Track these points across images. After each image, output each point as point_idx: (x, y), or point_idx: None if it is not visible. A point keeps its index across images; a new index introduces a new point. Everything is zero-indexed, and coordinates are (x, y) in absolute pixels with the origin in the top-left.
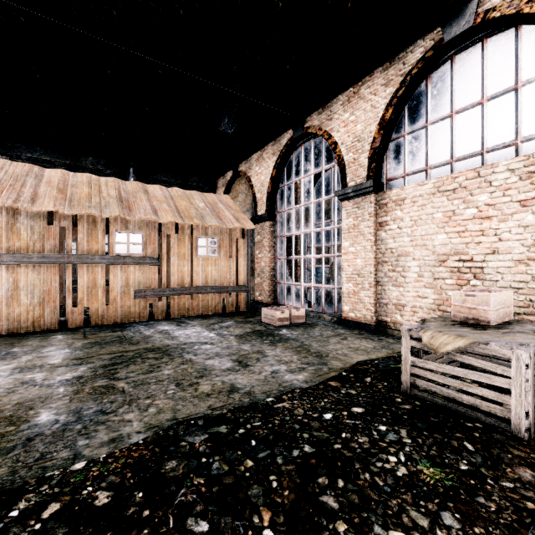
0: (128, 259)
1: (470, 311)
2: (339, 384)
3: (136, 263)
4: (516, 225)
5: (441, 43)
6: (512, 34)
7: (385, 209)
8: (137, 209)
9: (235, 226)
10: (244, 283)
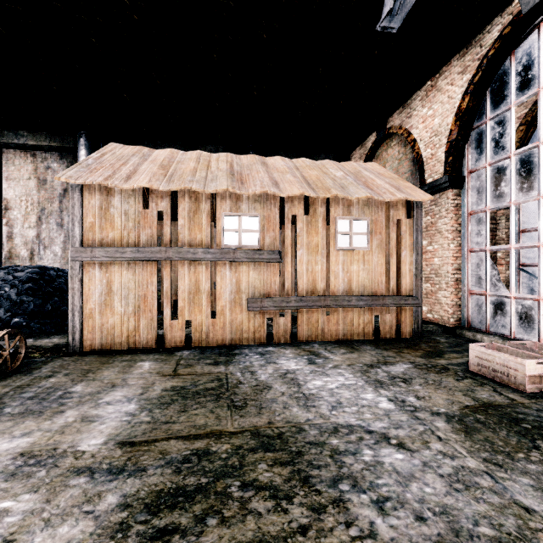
0: (239, 253)
1: None
2: None
3: (250, 259)
4: None
5: None
6: None
7: None
8: (251, 181)
9: (397, 198)
10: (410, 292)
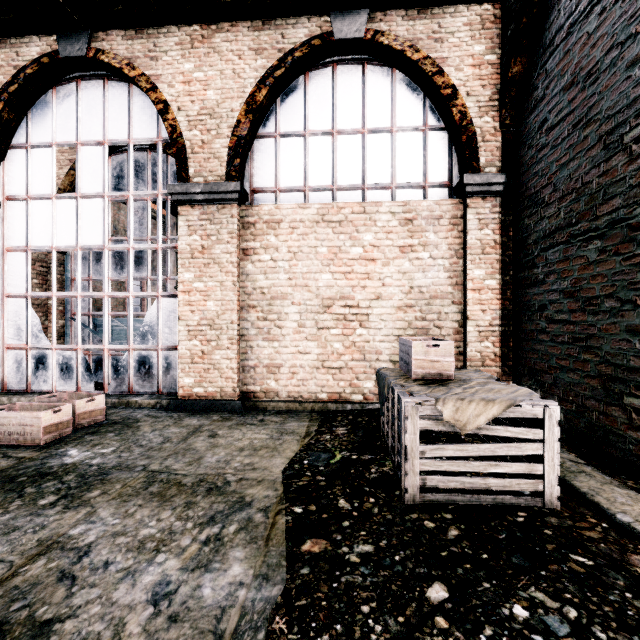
0: None
1: (433, 365)
2: (326, 543)
3: None
4: (396, 270)
5: (331, 38)
6: (389, 74)
7: (253, 230)
8: None
9: None
10: None
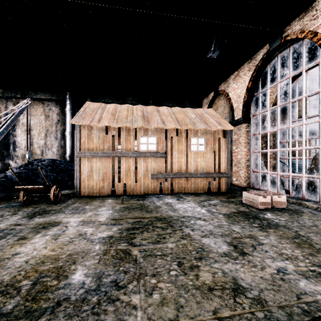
0: (147, 154)
1: None
2: None
3: (152, 156)
4: None
5: None
6: None
7: None
8: (152, 121)
9: (218, 128)
10: (225, 171)
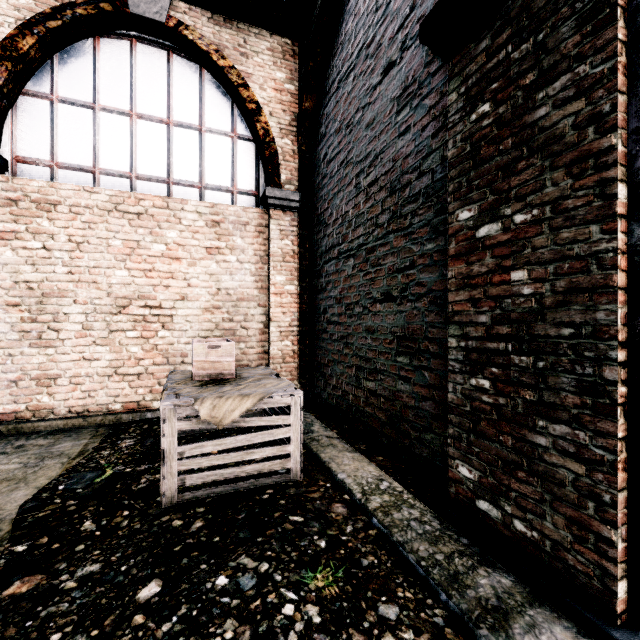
0: None
1: (214, 365)
2: (41, 577)
3: None
4: (203, 271)
5: (125, 9)
6: (197, 71)
7: (15, 209)
8: None
9: None
10: None
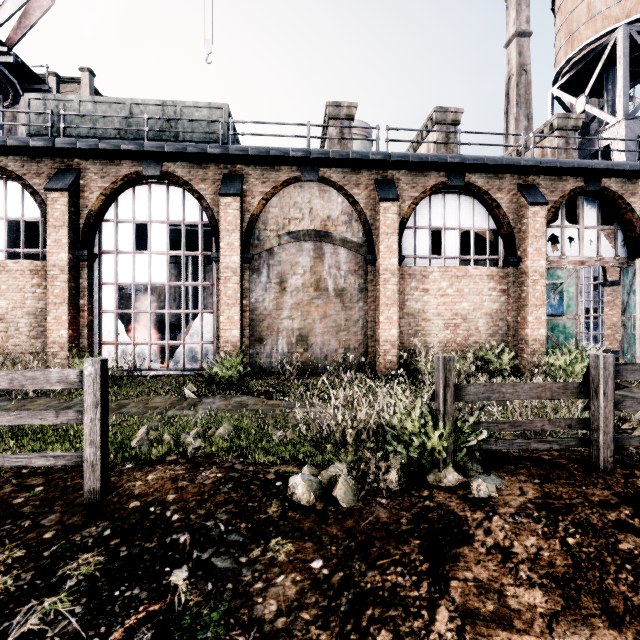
0: None
1: None
2: None
3: None
4: None
5: None
6: None
7: None
8: None
9: None
10: None
